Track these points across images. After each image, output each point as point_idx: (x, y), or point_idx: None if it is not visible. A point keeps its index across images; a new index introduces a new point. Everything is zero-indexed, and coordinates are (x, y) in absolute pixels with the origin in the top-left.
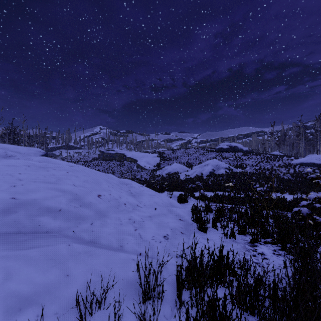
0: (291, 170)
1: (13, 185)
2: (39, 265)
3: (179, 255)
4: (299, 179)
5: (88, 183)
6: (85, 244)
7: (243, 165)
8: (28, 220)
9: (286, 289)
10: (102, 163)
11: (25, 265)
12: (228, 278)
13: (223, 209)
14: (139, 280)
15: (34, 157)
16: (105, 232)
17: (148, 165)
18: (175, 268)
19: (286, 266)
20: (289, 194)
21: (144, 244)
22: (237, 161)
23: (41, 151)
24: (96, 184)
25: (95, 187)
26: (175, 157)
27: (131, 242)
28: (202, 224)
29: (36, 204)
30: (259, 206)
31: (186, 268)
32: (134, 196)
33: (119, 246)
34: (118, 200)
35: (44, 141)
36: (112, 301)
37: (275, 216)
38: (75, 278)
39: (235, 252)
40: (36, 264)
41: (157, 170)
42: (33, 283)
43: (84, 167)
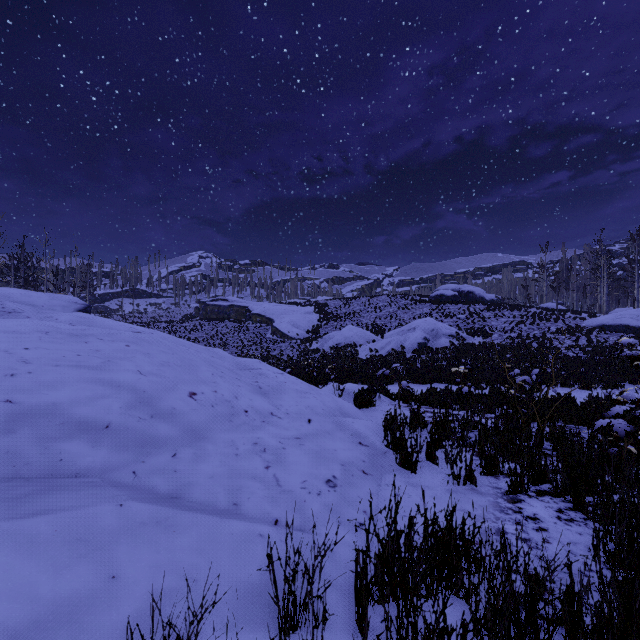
0: (582, 339)
1: (10, 374)
2: (50, 554)
3: (360, 521)
4: (599, 359)
5: (170, 367)
6: (157, 501)
7: (486, 329)
8: (38, 449)
9: (600, 610)
10: (203, 325)
11: (18, 554)
12: (468, 578)
13: (449, 420)
14: (273, 584)
15: (61, 314)
16: (201, 473)
17: (296, 330)
18: (352, 553)
19: (595, 554)
20: (579, 389)
21: (284, 499)
22: (473, 321)
23: (77, 301)
24: (186, 369)
25: (183, 376)
26: (350, 314)
27: (256, 495)
28: (407, 455)
29: (57, 415)
30: (522, 416)
31: (377, 559)
32: (266, 394)
33: (232, 505)
34: (232, 403)
35: (88, 282)
36: (212, 636)
37: (556, 436)
38: (130, 582)
39: (478, 514)
40: (43, 551)
41: (313, 340)
42: (34, 598)
43: (164, 335)
